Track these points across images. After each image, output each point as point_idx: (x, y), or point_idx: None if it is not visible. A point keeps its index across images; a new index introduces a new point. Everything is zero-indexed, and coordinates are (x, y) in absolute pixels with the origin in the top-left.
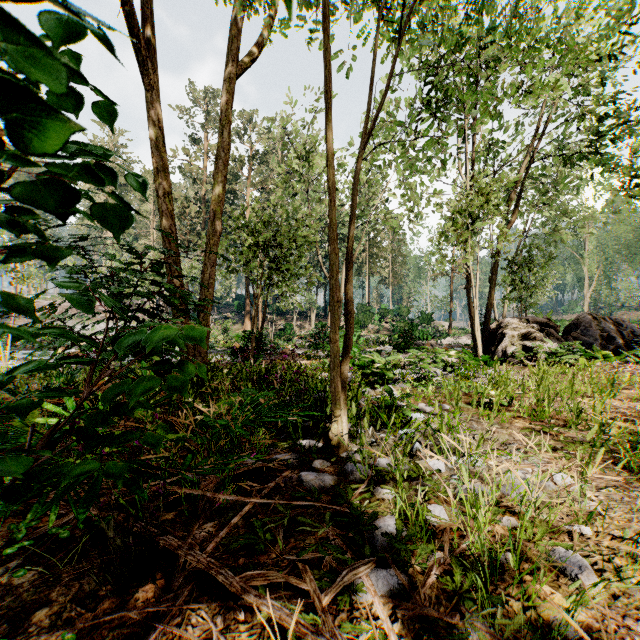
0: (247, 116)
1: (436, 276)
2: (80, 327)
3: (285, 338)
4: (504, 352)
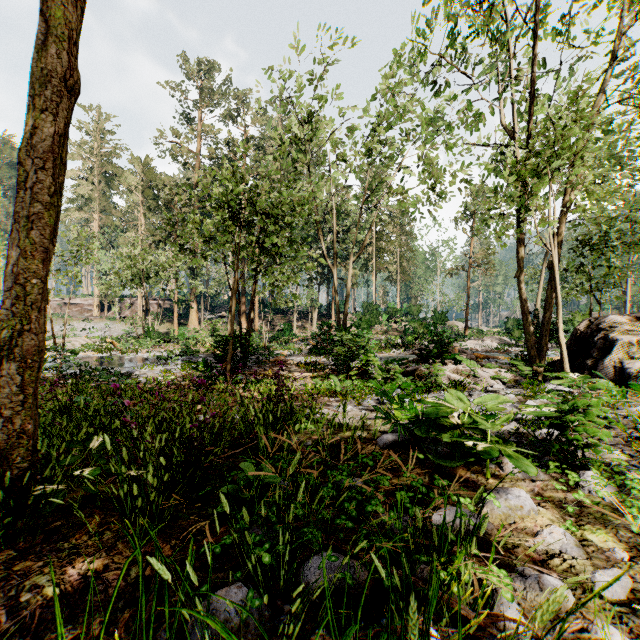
0: (242, 94)
1: (451, 271)
2: (59, 327)
3: (283, 340)
4: (618, 369)
